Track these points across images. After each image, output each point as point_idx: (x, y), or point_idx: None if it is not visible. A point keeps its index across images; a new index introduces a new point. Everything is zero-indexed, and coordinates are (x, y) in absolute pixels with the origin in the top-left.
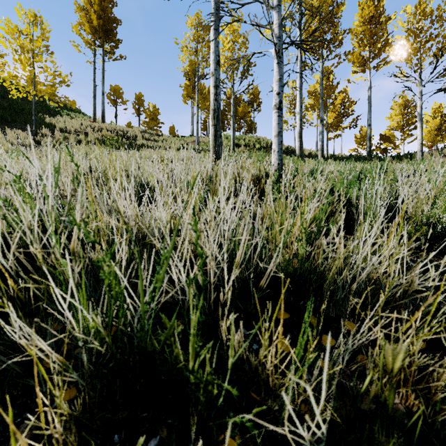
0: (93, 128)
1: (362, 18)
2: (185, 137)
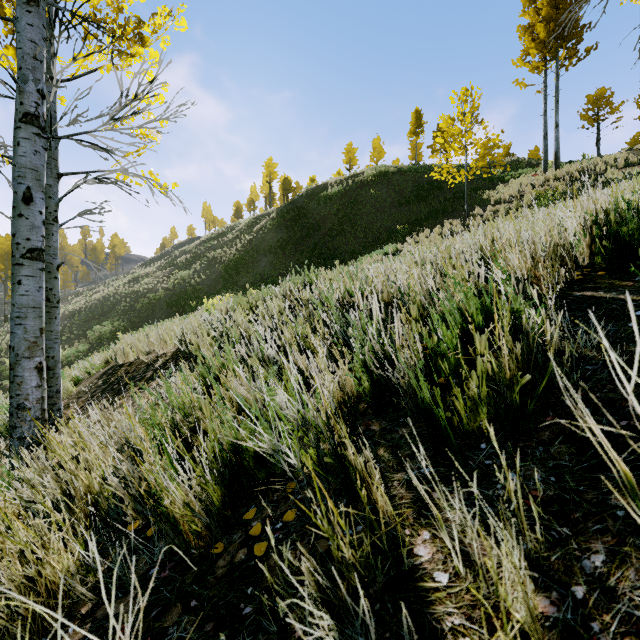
0: (535, 184)
1: None
2: None
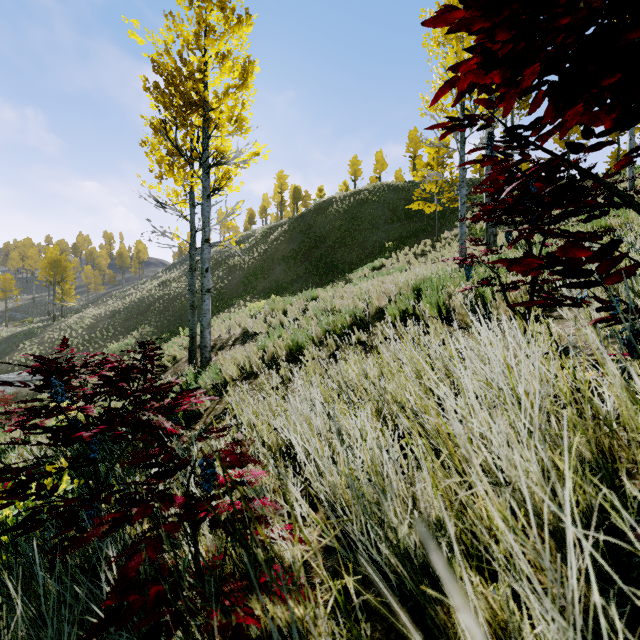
0: None
1: None
2: None
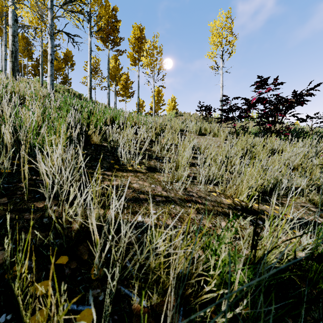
0: None
1: (134, 35)
2: None
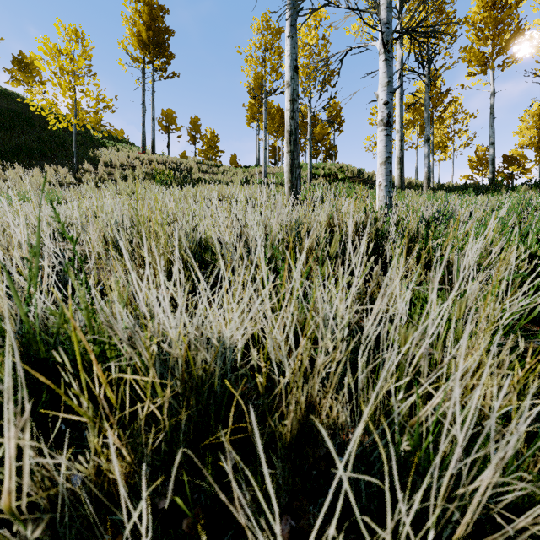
0: (142, 161)
1: (482, 2)
2: (249, 168)
